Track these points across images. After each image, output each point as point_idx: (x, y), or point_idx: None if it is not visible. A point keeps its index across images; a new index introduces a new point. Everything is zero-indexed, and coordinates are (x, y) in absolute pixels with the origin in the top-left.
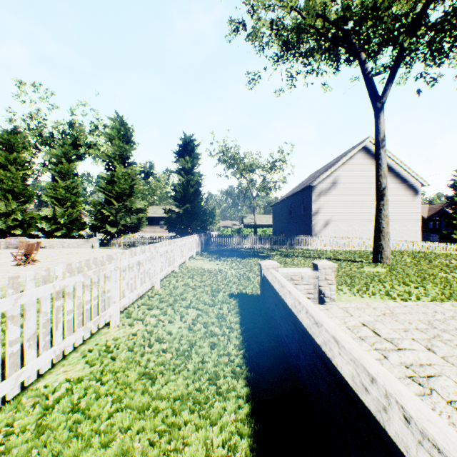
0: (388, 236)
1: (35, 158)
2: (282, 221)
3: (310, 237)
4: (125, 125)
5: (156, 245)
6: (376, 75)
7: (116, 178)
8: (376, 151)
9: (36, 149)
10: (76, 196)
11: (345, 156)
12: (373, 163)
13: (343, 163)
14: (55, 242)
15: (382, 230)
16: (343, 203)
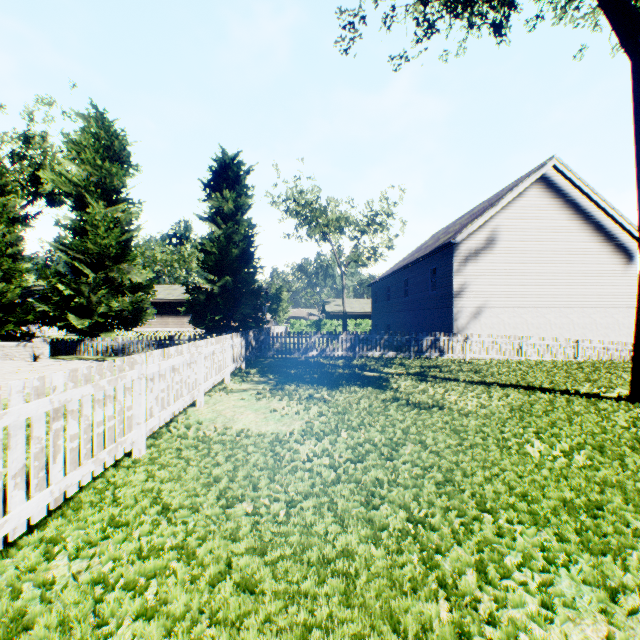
0: None
1: None
2: (390, 307)
3: (453, 336)
4: (107, 126)
5: None
6: None
7: (88, 226)
8: None
9: None
10: (18, 259)
11: (513, 191)
12: (558, 206)
13: (506, 203)
14: None
15: None
16: (506, 276)
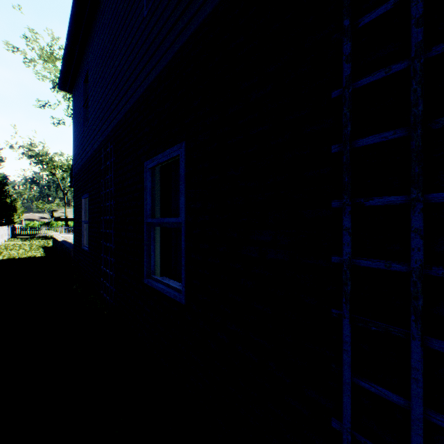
0: None
1: None
2: None
3: None
4: None
5: None
6: None
7: None
8: None
9: None
10: None
11: None
12: None
13: None
14: None
15: None
16: None
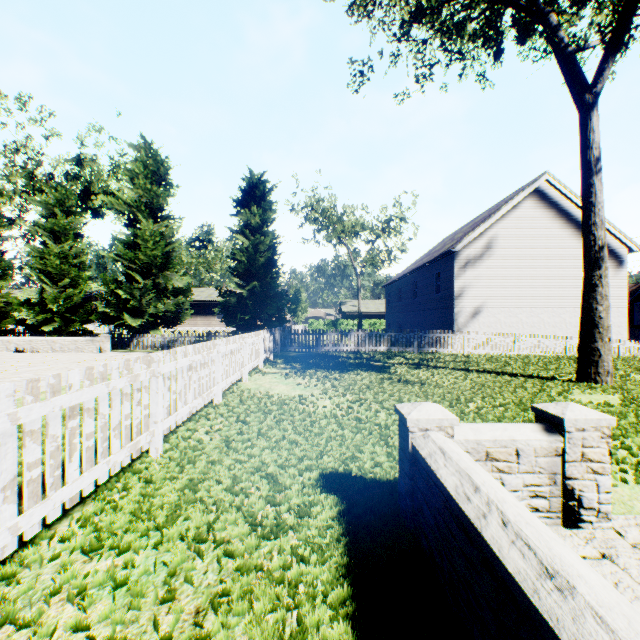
0: (609, 334)
1: (24, 213)
2: (401, 308)
3: (452, 334)
4: (155, 155)
5: (151, 357)
6: (579, 50)
7: (140, 240)
8: (585, 179)
9: (26, 199)
10: (80, 268)
11: (508, 204)
12: (551, 216)
13: (502, 215)
14: (40, 342)
15: (598, 324)
16: (502, 280)
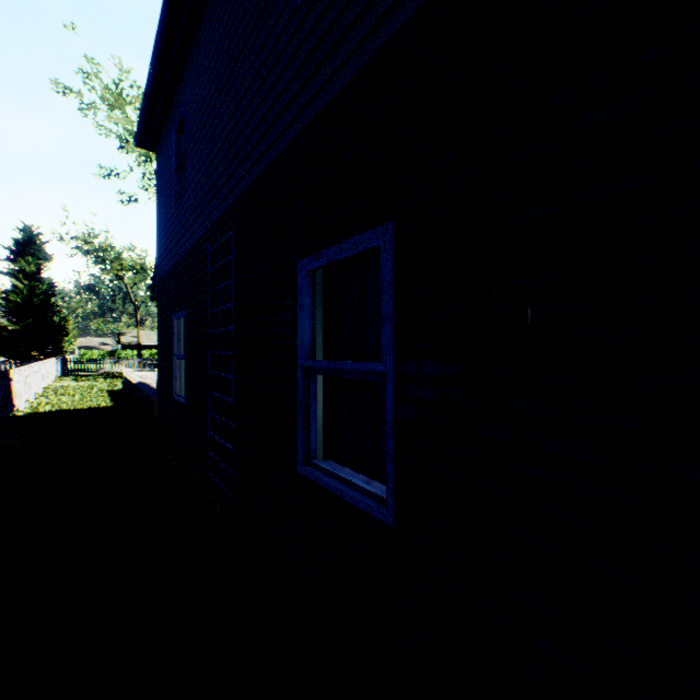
0: None
1: None
2: None
3: None
4: None
5: (40, 363)
6: None
7: None
8: None
9: None
10: None
11: None
12: None
13: None
14: None
15: None
16: None
